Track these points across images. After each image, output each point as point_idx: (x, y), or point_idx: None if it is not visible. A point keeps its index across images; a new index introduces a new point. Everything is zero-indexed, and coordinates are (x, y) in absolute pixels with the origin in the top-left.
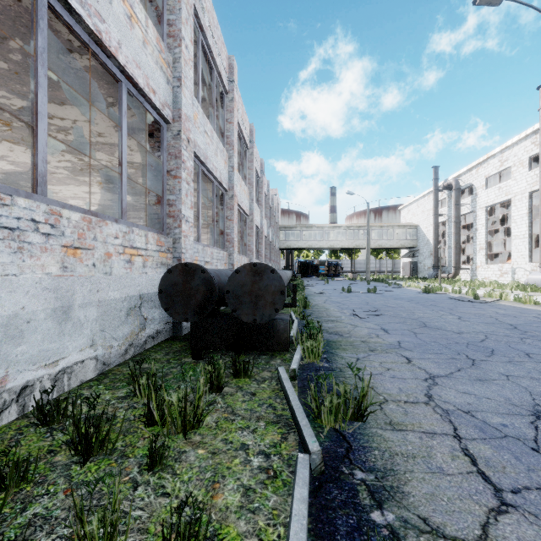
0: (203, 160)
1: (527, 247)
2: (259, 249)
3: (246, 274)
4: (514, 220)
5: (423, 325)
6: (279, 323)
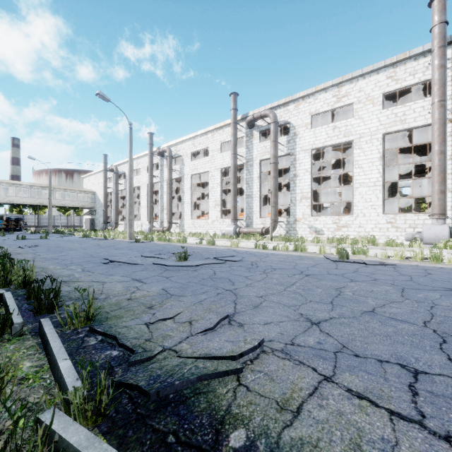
0: None
1: (147, 212)
2: None
3: None
4: (142, 197)
5: (58, 247)
6: None
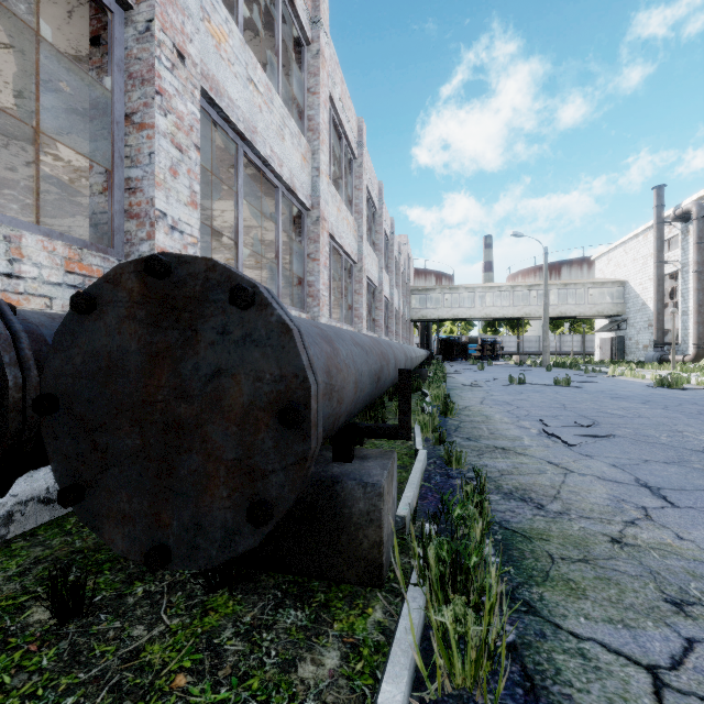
0: (244, 131)
1: None
2: (377, 317)
3: (123, 315)
4: None
5: None
6: (351, 493)
